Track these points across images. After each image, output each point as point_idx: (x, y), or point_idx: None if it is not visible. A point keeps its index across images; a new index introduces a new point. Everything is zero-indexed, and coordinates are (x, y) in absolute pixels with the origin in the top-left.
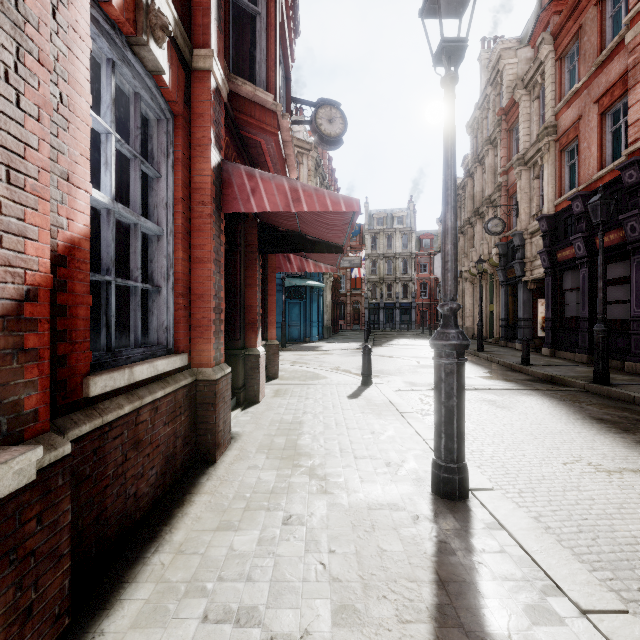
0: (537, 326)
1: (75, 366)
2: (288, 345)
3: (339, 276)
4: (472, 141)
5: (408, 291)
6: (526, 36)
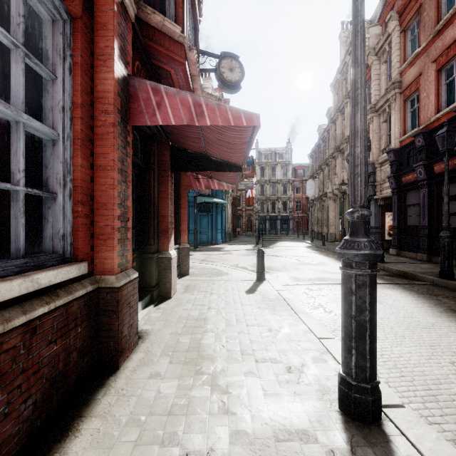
0: (385, 232)
1: None
2: (199, 247)
3: (237, 196)
4: (334, 97)
5: (287, 207)
6: (375, 18)
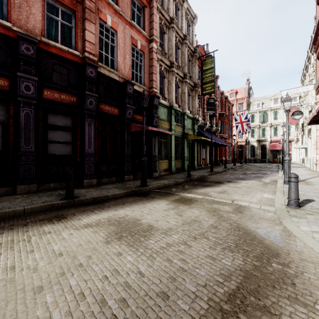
0: None
1: None
2: None
3: None
4: None
5: None
6: None
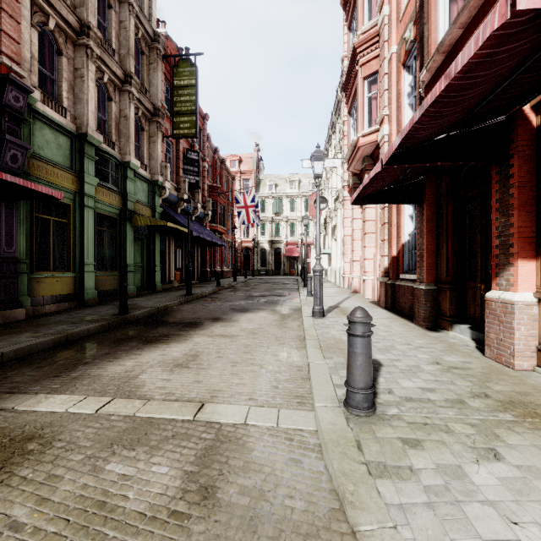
0: None
1: (400, 271)
2: None
3: None
4: None
5: None
6: None
